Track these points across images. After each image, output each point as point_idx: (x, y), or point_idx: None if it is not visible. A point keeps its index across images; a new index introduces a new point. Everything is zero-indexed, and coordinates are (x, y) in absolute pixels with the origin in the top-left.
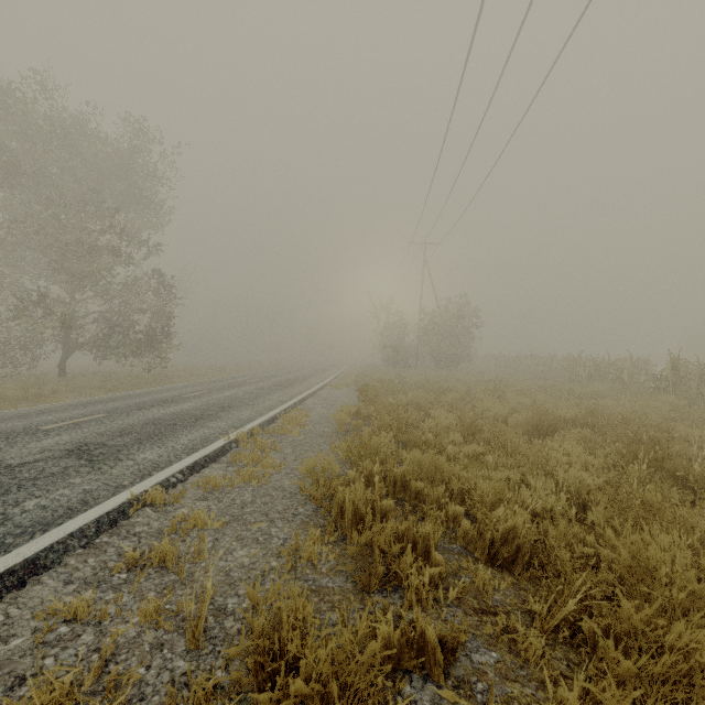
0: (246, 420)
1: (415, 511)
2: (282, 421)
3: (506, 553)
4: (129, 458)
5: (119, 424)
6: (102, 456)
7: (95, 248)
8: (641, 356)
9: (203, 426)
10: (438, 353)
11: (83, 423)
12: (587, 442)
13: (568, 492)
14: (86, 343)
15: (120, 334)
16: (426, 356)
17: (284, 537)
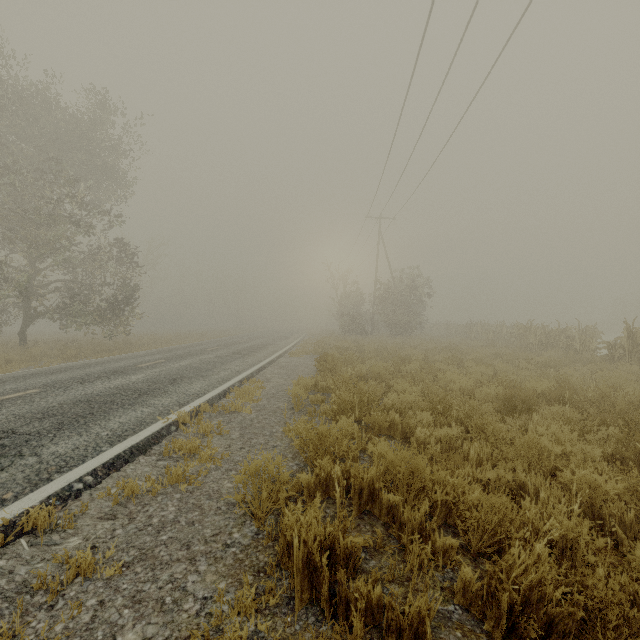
0: (194, 395)
1: (389, 535)
2: (235, 395)
3: (534, 631)
4: (33, 453)
5: (48, 402)
6: (1, 450)
7: (51, 215)
8: (576, 323)
9: (143, 404)
10: (393, 320)
11: (7, 401)
12: (574, 424)
13: (581, 502)
14: (47, 311)
15: (81, 302)
16: (381, 323)
17: (204, 594)
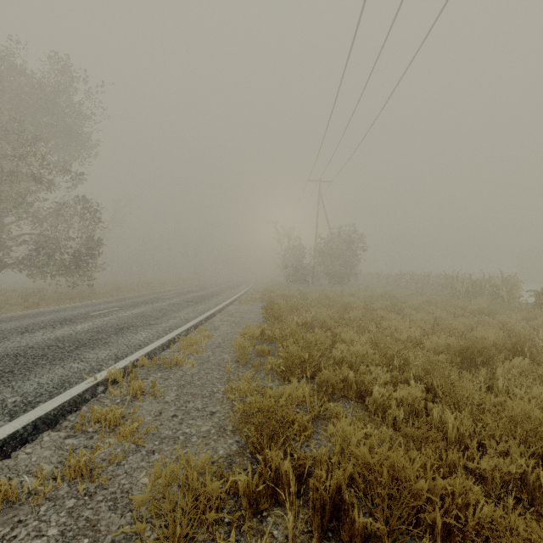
0: (136, 346)
1: None
2: (179, 345)
3: None
4: None
5: None
6: None
7: (12, 171)
8: (486, 274)
9: (76, 358)
10: (332, 271)
11: None
12: None
13: None
14: (14, 262)
15: (45, 254)
16: (320, 274)
17: None
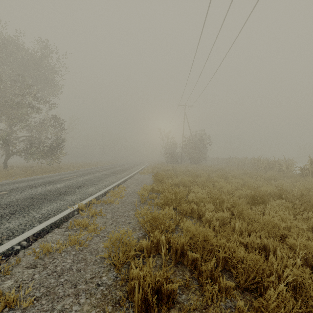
0: (89, 194)
1: (192, 277)
2: (110, 194)
3: None
4: None
5: (10, 199)
6: None
7: (19, 103)
8: (281, 158)
9: (61, 199)
10: (191, 156)
11: None
12: (289, 210)
13: (300, 257)
14: (17, 151)
15: (35, 147)
16: (185, 158)
17: None
